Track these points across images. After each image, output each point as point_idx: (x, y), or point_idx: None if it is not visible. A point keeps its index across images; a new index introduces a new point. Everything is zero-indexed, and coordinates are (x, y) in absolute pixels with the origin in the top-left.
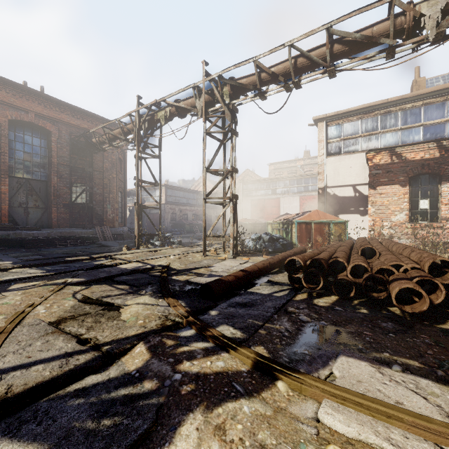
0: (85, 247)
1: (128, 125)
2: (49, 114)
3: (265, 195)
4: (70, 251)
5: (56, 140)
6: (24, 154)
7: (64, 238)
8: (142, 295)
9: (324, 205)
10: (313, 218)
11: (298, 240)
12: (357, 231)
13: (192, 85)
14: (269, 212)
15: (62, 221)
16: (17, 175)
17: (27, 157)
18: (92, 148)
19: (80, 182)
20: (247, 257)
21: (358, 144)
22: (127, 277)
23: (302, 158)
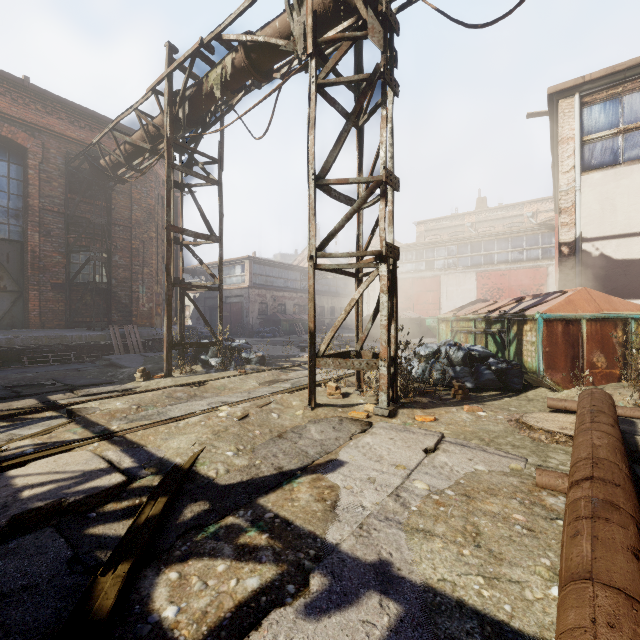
0: (79, 366)
1: (155, 119)
2: (22, 114)
3: (414, 271)
4: (30, 379)
5: (37, 165)
6: None
7: (41, 349)
8: None
9: (576, 279)
10: (581, 308)
11: (545, 362)
12: None
13: None
14: (422, 300)
15: (50, 315)
16: None
17: None
18: (102, 178)
19: (86, 245)
20: (423, 411)
21: None
22: None
23: (474, 211)
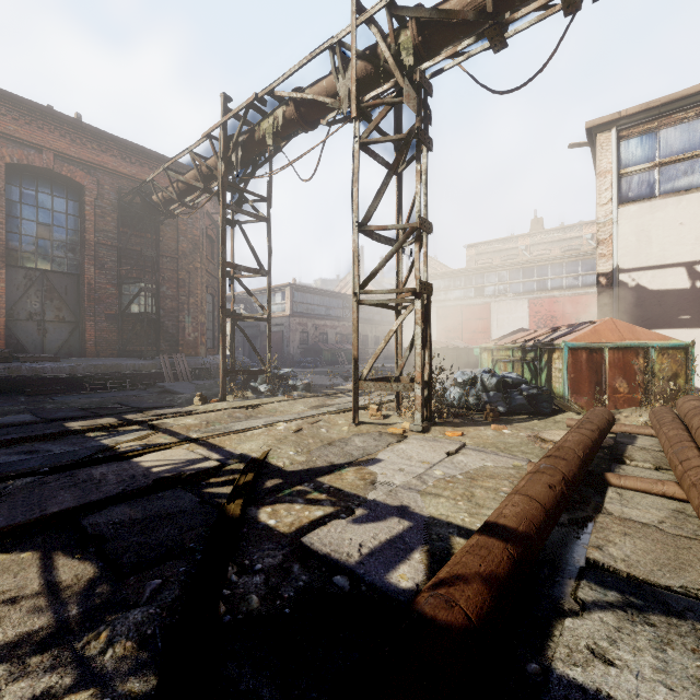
0: (136, 393)
1: (208, 160)
2: (80, 154)
3: (463, 298)
4: (99, 403)
5: (93, 202)
6: (37, 227)
7: (100, 377)
8: (80, 668)
9: (613, 309)
10: (605, 337)
11: (570, 388)
12: (698, 368)
13: (328, 41)
14: (471, 328)
15: (105, 345)
16: (26, 264)
17: (42, 232)
18: (153, 213)
19: (136, 277)
20: (454, 429)
21: (699, 170)
22: (128, 510)
23: (529, 233)
